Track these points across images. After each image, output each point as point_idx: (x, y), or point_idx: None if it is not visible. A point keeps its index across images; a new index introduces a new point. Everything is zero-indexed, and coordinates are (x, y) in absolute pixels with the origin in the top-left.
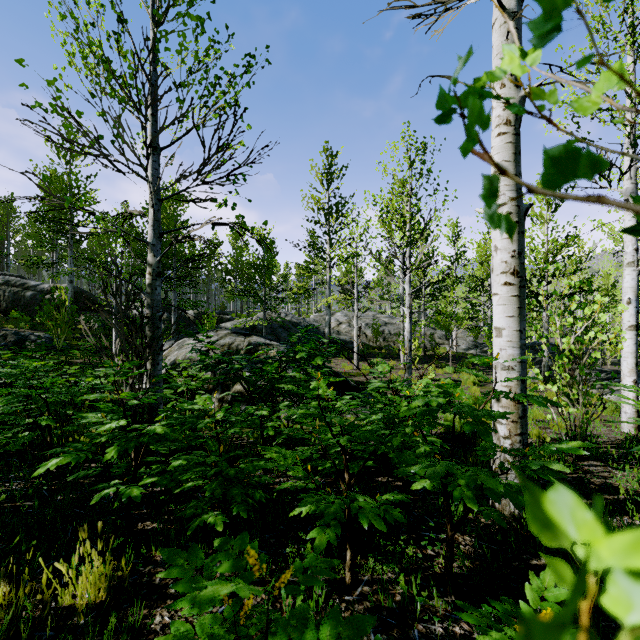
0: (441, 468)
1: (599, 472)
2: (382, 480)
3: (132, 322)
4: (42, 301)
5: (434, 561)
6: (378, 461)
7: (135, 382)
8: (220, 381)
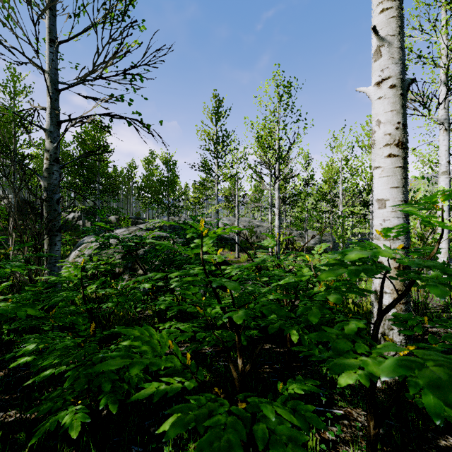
0: (447, 372)
1: (442, 333)
2: (265, 347)
3: (31, 206)
4: None
5: (337, 450)
6: (259, 329)
7: None
8: (128, 266)
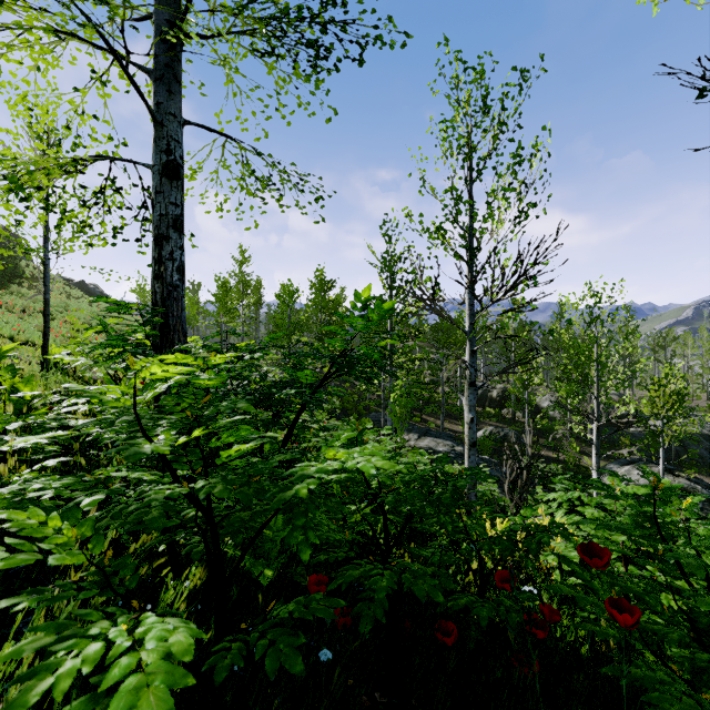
0: None
1: None
2: None
3: None
4: (486, 396)
5: None
6: None
7: None
8: None
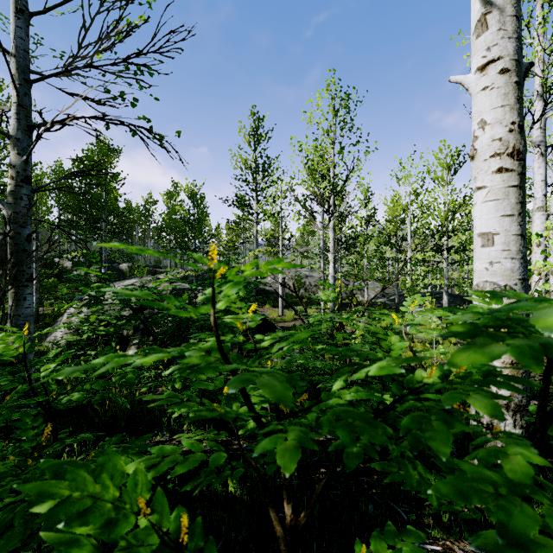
0: None
1: None
2: (319, 439)
3: None
4: None
5: None
6: None
7: (36, 329)
8: (140, 327)
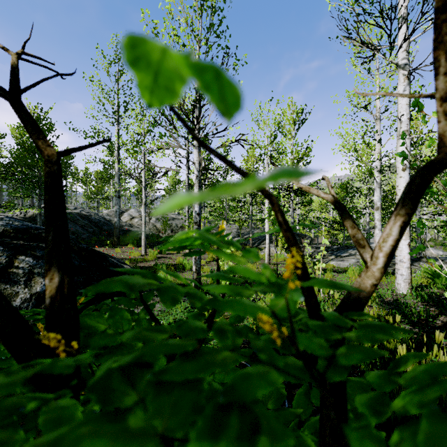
0: None
1: None
2: None
3: None
4: None
5: None
6: None
7: None
8: None
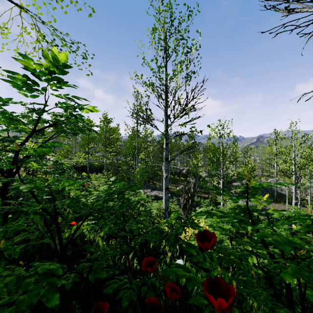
0: None
1: None
2: None
3: None
4: (181, 172)
5: None
6: None
7: None
8: None
